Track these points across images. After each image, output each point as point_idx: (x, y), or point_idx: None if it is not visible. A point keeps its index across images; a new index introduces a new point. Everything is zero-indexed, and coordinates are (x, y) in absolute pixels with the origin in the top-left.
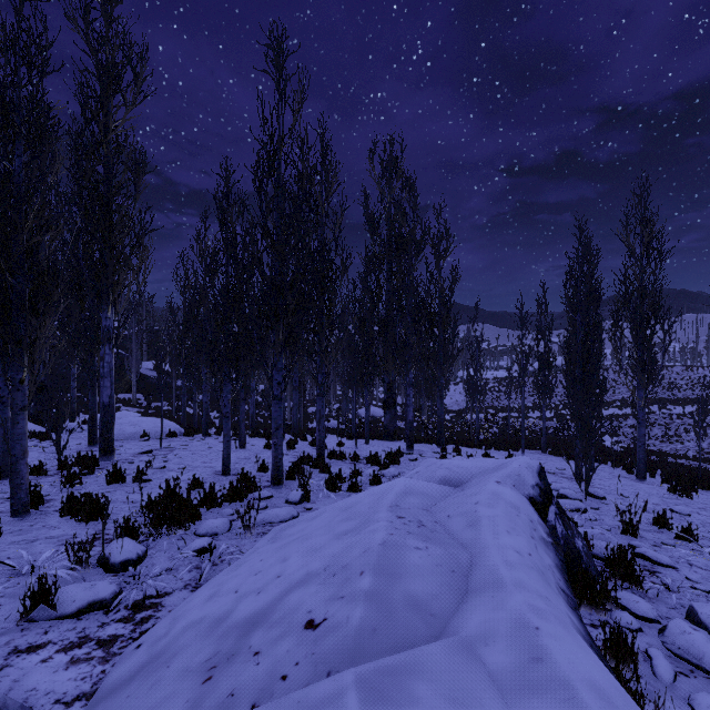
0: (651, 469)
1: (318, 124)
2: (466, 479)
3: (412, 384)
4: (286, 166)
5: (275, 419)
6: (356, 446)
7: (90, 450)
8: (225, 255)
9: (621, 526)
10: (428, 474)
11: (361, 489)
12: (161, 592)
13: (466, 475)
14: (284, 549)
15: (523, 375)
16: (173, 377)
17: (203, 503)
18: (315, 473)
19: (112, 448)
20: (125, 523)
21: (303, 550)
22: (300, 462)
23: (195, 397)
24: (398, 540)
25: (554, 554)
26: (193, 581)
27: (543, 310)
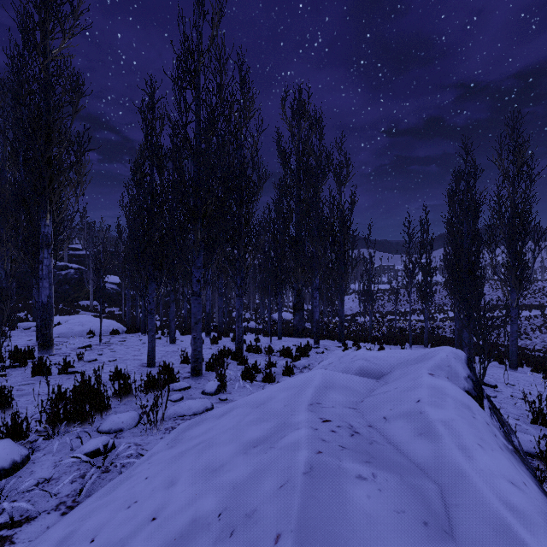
0: (520, 360)
1: (237, 56)
2: (386, 371)
3: (318, 288)
4: (205, 80)
5: (194, 314)
6: (271, 341)
7: (35, 345)
8: (150, 165)
9: (526, 414)
10: (345, 365)
11: (275, 380)
12: (21, 518)
13: (385, 366)
14: (177, 462)
15: (410, 282)
16: (122, 287)
17: (118, 395)
18: (234, 364)
19: (50, 343)
20: (12, 421)
21: (197, 469)
22: (219, 354)
23: (137, 302)
24: (331, 464)
25: (525, 468)
26: (70, 498)
27: (425, 229)
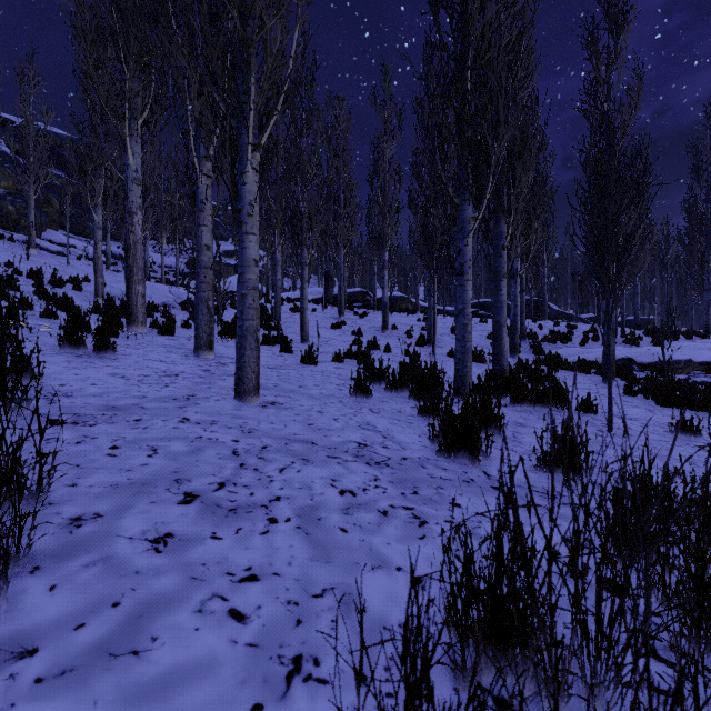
0: None
1: None
2: None
3: None
4: None
5: None
6: None
7: None
8: None
9: None
10: None
11: None
12: None
13: None
14: None
15: None
16: None
17: None
18: None
19: None
20: None
21: None
22: None
23: None
24: None
25: None
26: None
27: None
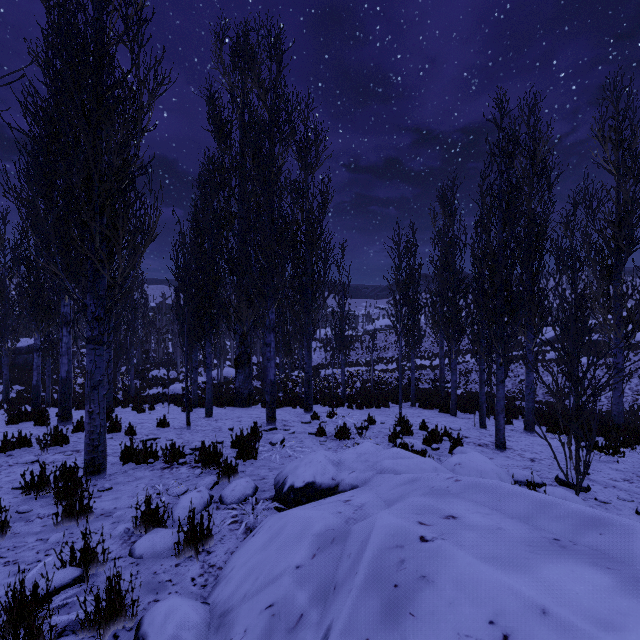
0: None
1: None
2: None
3: (273, 328)
4: None
5: None
6: (188, 425)
7: None
8: None
9: None
10: None
11: (131, 615)
12: None
13: None
14: None
15: (400, 320)
16: None
17: None
18: (46, 525)
19: None
20: None
21: None
22: None
23: None
24: None
25: None
26: None
27: (412, 252)
